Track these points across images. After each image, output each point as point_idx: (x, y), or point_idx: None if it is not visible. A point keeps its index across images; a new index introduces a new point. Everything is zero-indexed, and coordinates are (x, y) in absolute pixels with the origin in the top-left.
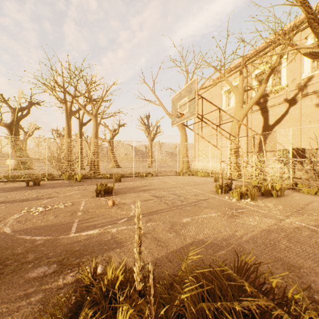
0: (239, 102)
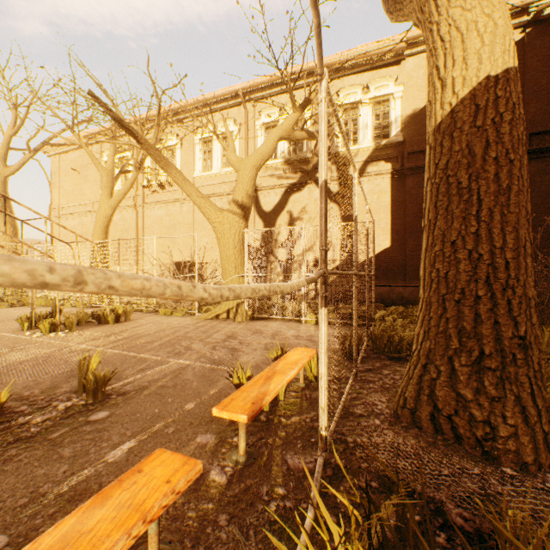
0: (106, 188)
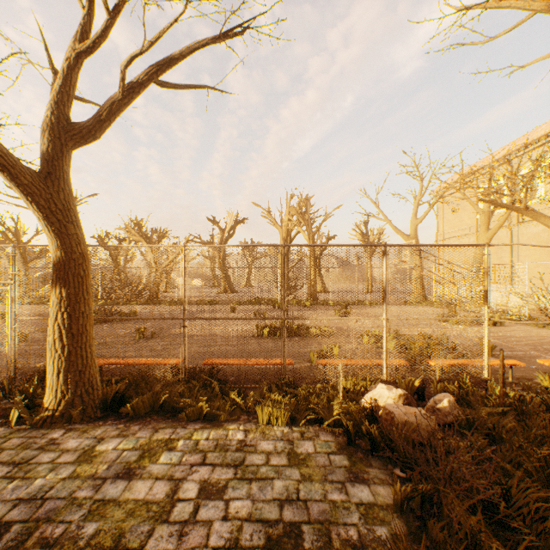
0: (483, 225)
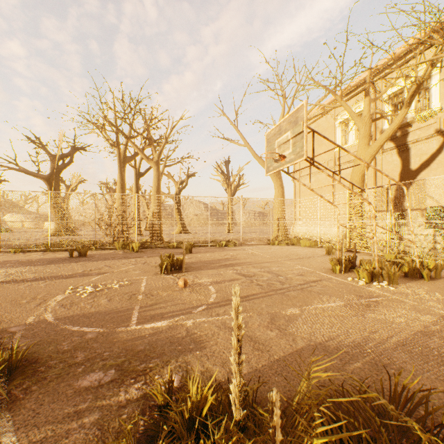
0: (363, 138)
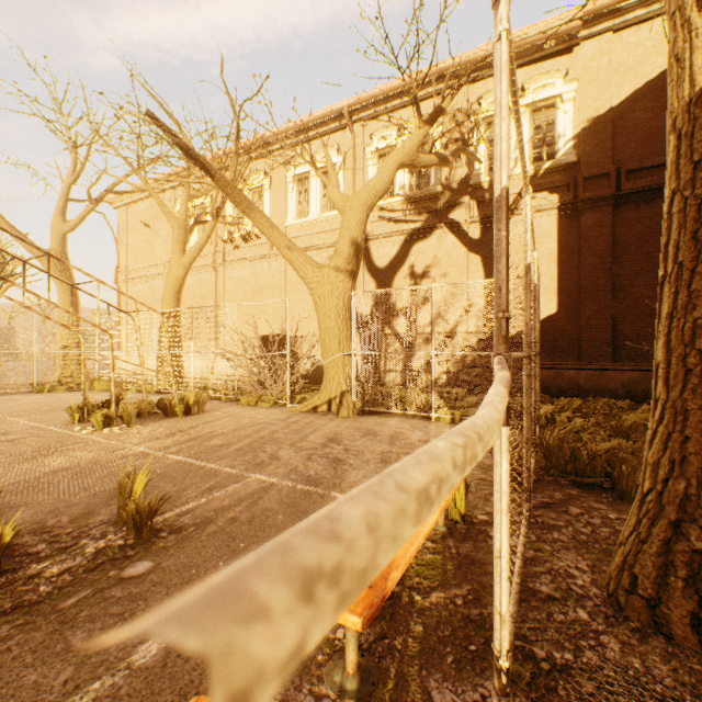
0: (178, 243)
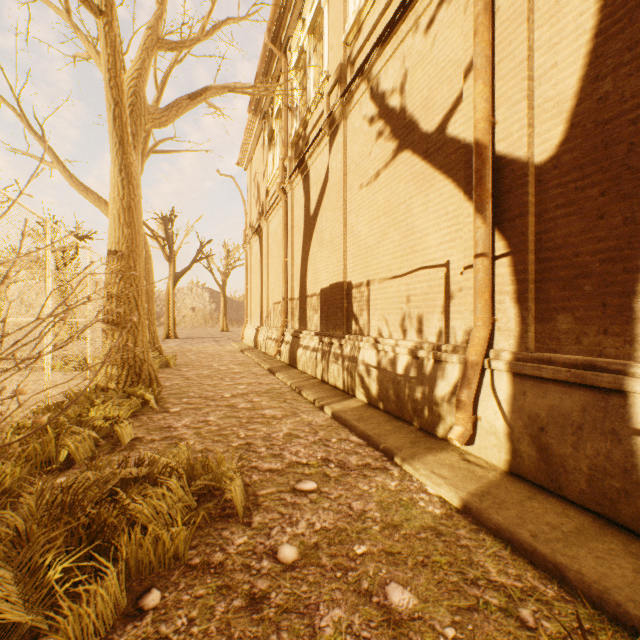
0: None
